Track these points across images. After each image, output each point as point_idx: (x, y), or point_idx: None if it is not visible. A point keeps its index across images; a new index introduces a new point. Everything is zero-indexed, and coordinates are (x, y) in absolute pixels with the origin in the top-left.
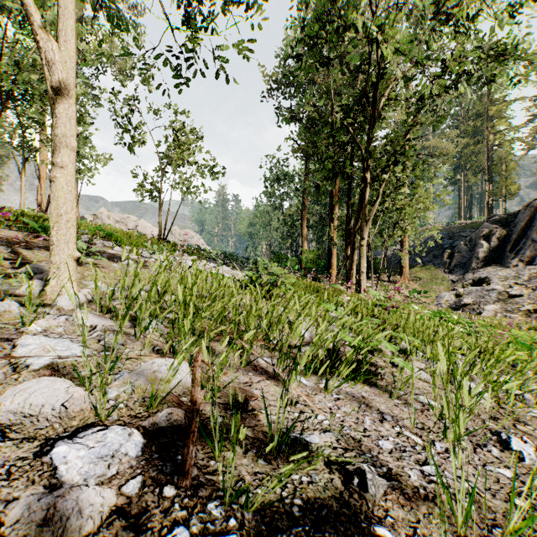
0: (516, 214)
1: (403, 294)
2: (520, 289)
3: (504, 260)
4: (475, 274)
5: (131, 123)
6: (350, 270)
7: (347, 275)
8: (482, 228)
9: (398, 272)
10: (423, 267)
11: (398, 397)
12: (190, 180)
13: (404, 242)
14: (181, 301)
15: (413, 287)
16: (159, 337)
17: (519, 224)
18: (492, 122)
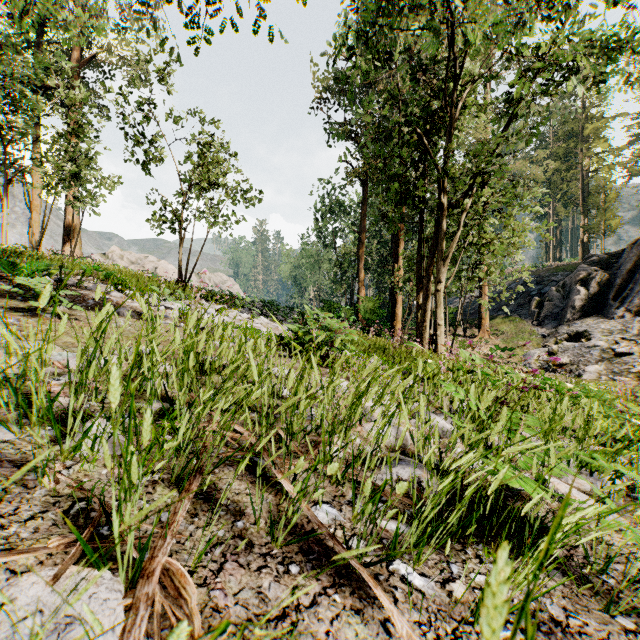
0: (619, 254)
1: (483, 352)
2: (629, 345)
3: (607, 310)
4: (571, 327)
5: (142, 135)
6: (422, 322)
7: (419, 329)
8: (579, 271)
9: (475, 324)
10: (506, 318)
11: (627, 611)
12: (218, 208)
13: (484, 287)
14: (149, 391)
15: (494, 343)
16: (76, 486)
17: (625, 266)
18: (588, 143)
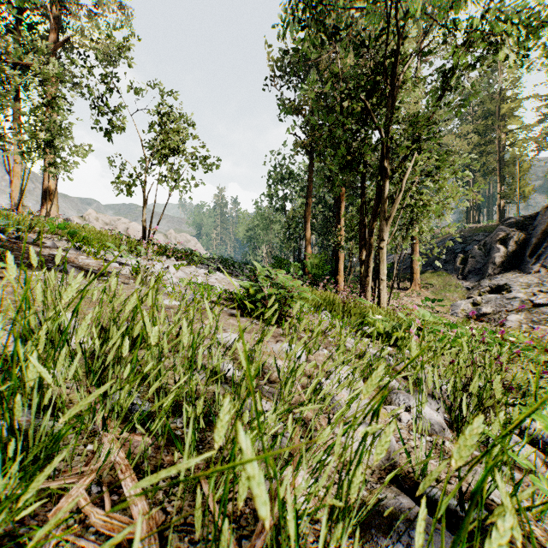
0: (534, 216)
1: (415, 303)
2: (545, 297)
3: (524, 266)
4: (492, 281)
5: (108, 104)
6: (365, 277)
7: (362, 283)
8: (498, 231)
9: (407, 278)
10: (434, 273)
11: None
12: (178, 172)
13: (415, 246)
14: None
15: (425, 294)
16: None
17: (539, 227)
18: (504, 120)
